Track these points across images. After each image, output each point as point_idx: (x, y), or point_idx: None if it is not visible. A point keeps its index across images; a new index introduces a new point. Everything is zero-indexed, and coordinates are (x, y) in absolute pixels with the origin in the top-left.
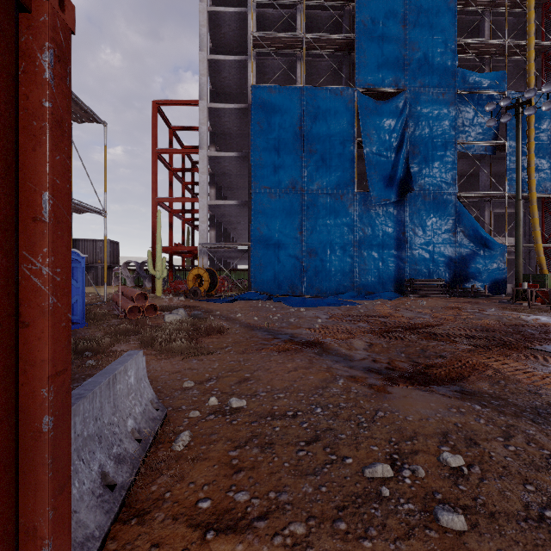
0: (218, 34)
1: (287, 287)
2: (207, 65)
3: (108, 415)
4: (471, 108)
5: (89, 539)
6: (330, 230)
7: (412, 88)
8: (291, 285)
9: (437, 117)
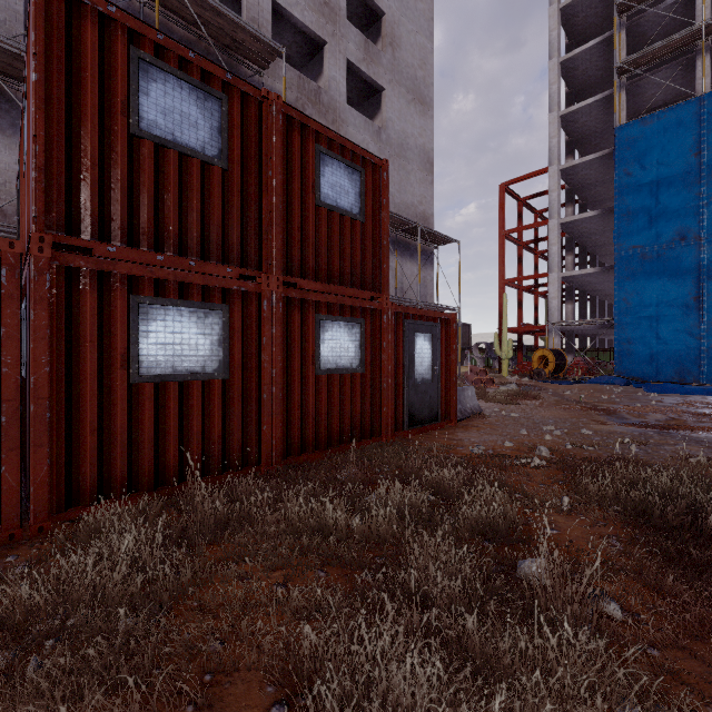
0: (574, 75)
1: (671, 373)
2: (559, 122)
3: (462, 398)
4: None
5: (458, 416)
6: None
7: None
8: (678, 369)
9: None
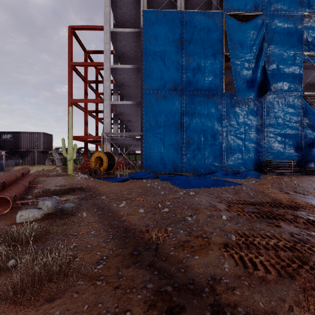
0: None
1: (170, 167)
2: None
3: None
4: (313, 27)
5: None
6: (204, 122)
7: (268, 11)
8: (173, 165)
9: (288, 34)
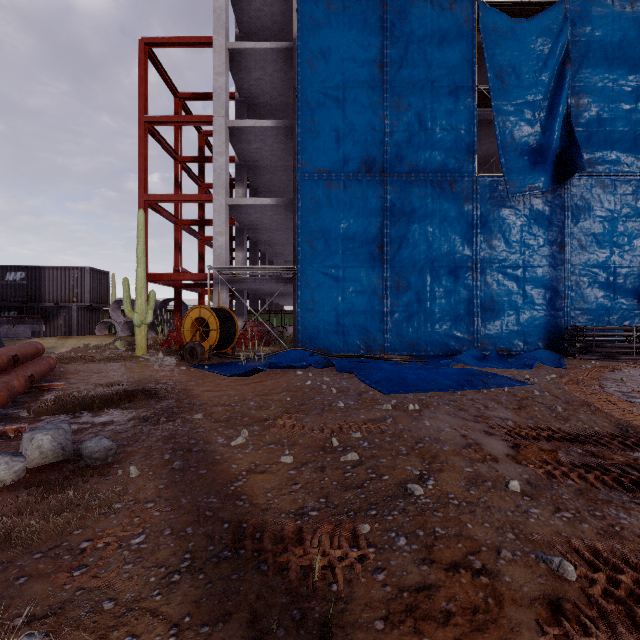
0: None
1: (357, 341)
2: None
3: None
4: None
5: None
6: (431, 242)
7: None
8: (365, 337)
9: (622, 43)
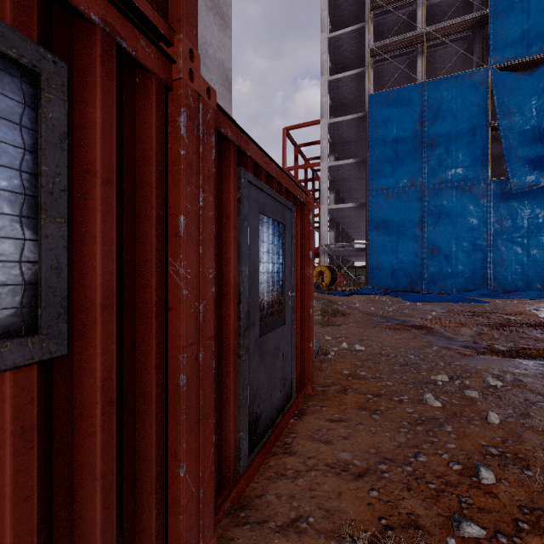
0: (336, 53)
1: (405, 284)
2: (327, 85)
3: None
4: None
5: None
6: (455, 224)
7: None
8: (410, 281)
9: None
